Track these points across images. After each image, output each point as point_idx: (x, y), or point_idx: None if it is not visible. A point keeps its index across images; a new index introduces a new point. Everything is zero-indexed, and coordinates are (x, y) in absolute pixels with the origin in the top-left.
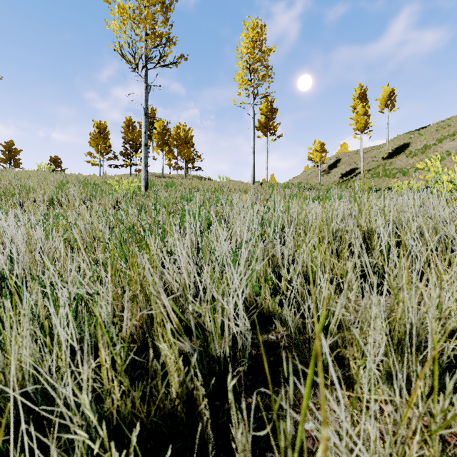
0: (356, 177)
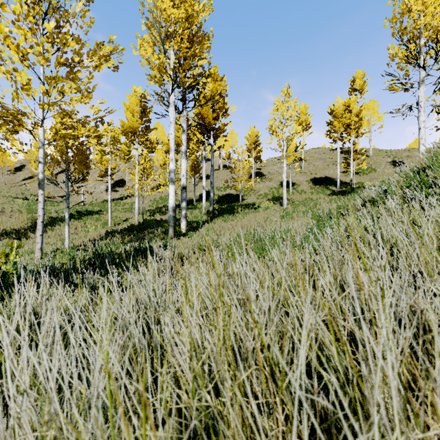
0: (34, 182)
